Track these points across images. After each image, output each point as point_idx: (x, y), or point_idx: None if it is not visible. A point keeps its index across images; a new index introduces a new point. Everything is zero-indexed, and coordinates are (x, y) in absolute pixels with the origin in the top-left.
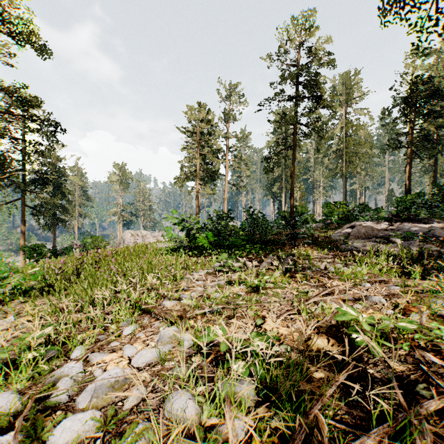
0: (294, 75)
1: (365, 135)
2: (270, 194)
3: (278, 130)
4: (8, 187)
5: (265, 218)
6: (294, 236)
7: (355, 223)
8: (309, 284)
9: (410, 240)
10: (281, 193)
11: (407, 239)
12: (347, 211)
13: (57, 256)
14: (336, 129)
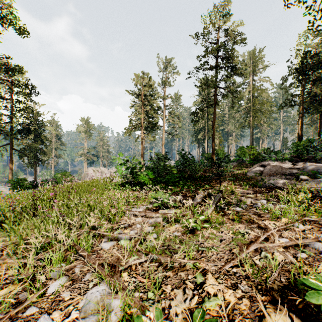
0: (215, 49)
1: (266, 97)
2: (196, 140)
3: (202, 93)
4: (0, 135)
5: (193, 158)
6: (219, 174)
7: (264, 163)
8: (241, 223)
9: (314, 177)
10: (204, 140)
11: (312, 176)
12: (256, 153)
13: (35, 187)
14: (245, 92)
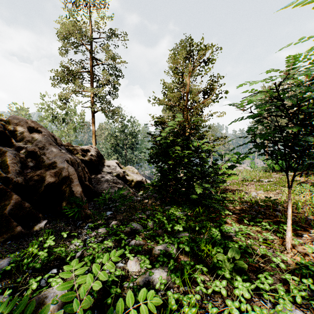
0: None
1: None
2: None
3: None
4: None
5: None
6: None
7: None
8: None
9: None
10: None
11: None
12: None
13: None
14: None
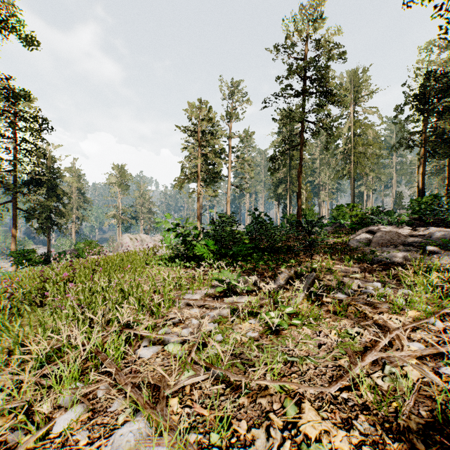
0: (302, 68)
1: (373, 135)
2: (275, 196)
3: (283, 130)
4: None
5: (272, 221)
6: (310, 244)
7: (373, 228)
8: (348, 317)
9: (446, 248)
10: (286, 196)
11: (443, 247)
12: (361, 215)
13: (49, 262)
14: (344, 128)
